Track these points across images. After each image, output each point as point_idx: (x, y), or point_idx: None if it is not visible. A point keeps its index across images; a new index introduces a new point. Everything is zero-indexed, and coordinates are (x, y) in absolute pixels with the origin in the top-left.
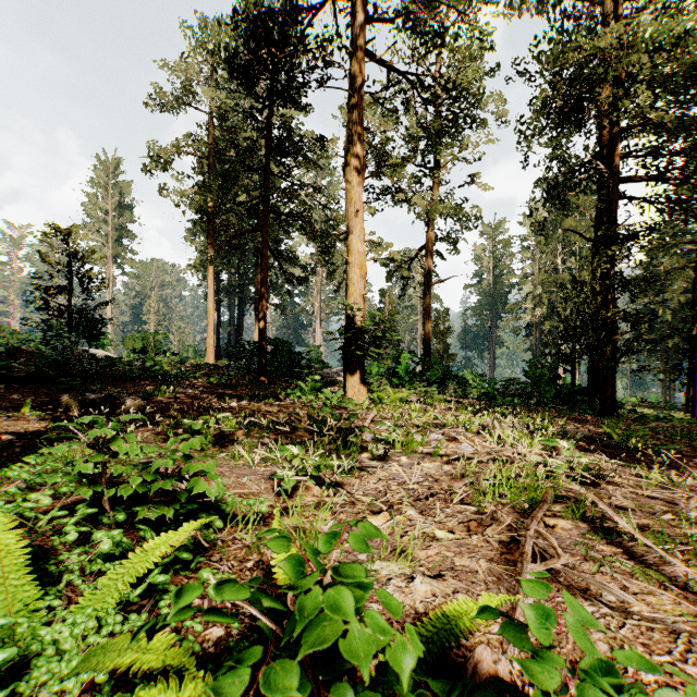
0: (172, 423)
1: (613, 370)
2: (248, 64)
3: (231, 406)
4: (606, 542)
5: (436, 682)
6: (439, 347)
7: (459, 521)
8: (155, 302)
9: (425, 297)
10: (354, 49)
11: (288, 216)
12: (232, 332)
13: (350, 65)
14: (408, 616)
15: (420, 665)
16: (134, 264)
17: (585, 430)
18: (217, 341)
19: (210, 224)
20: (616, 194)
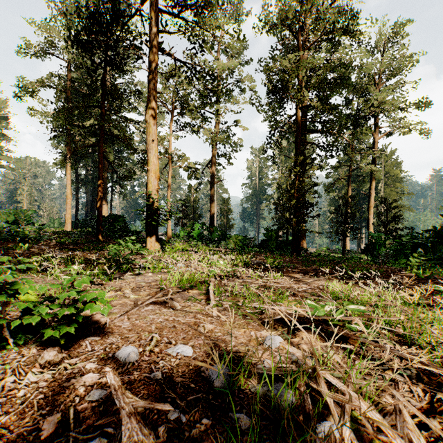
0: (15, 261)
1: (299, 232)
2: (85, 43)
3: (67, 254)
4: (204, 296)
5: (47, 304)
6: (224, 220)
7: (148, 293)
8: (28, 187)
9: (211, 190)
10: (151, 46)
11: (116, 137)
12: (88, 210)
13: (149, 55)
14: (87, 315)
15: (70, 318)
16: (10, 159)
17: (248, 258)
18: (76, 216)
19: (68, 137)
20: (300, 140)
